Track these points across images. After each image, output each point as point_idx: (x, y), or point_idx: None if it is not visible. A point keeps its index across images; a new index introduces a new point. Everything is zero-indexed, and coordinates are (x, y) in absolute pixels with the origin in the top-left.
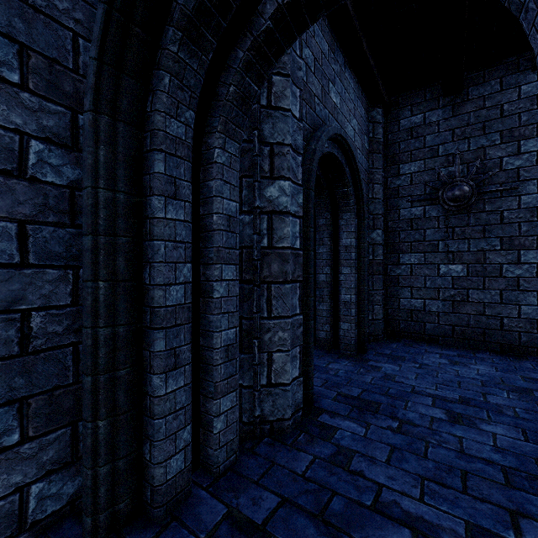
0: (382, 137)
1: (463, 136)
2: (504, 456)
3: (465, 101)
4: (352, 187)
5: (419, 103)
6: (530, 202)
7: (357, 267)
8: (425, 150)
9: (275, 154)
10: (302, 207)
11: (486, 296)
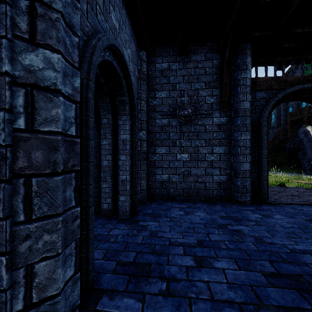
0: (145, 71)
1: (188, 81)
2: (236, 291)
3: (189, 61)
4: (128, 97)
5: (166, 56)
6: (217, 121)
7: (131, 155)
8: (170, 85)
9: (38, 14)
10: (78, 91)
11: (199, 171)
